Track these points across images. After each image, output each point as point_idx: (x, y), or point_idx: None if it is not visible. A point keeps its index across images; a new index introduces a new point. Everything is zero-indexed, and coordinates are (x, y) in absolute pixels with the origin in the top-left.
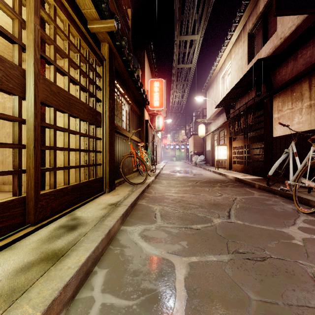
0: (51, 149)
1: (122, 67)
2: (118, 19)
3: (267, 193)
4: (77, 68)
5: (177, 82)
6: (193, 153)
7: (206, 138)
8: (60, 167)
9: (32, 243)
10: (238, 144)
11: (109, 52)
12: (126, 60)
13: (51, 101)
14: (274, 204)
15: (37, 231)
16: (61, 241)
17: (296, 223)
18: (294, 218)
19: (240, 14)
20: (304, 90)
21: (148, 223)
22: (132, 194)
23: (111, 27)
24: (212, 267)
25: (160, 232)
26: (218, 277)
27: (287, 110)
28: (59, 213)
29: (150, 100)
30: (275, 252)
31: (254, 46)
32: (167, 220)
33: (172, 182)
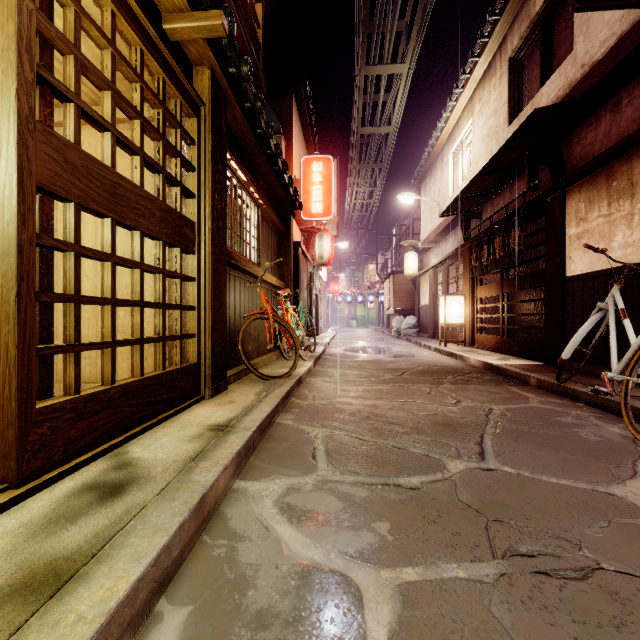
0: (68, 302)
1: (243, 125)
2: (231, 13)
3: (558, 398)
4: (135, 117)
5: (361, 165)
6: (392, 312)
7: (420, 279)
8: (91, 343)
9: (2, 536)
10: (489, 292)
11: (213, 89)
12: (251, 110)
13: (66, 186)
14: (579, 425)
15: (25, 501)
16: (77, 530)
17: (638, 472)
18: (631, 460)
19: (494, 17)
20: (638, 174)
21: (297, 472)
22: (262, 402)
23: (215, 29)
24: (457, 598)
25: (325, 495)
26: (477, 633)
27: (599, 219)
28: (89, 452)
29: (305, 200)
30: (607, 552)
31: (523, 85)
32: (340, 464)
33: (351, 372)
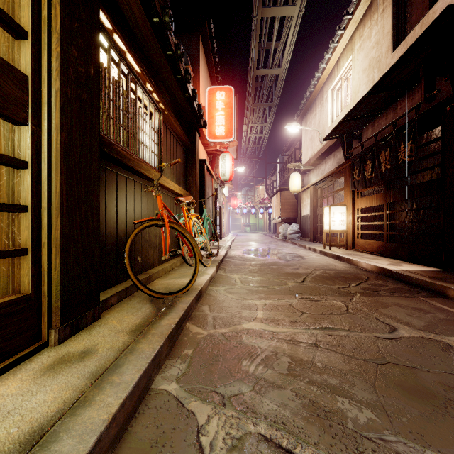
0: None
1: None
2: None
3: None
4: None
5: (255, 104)
6: (279, 221)
7: (302, 195)
8: None
9: None
10: (371, 203)
11: None
12: None
13: None
14: None
15: None
16: None
17: None
18: None
19: None
20: None
21: None
22: (132, 353)
23: None
24: None
25: None
26: None
27: None
28: None
29: (209, 124)
30: None
31: (407, 13)
32: None
33: (252, 279)
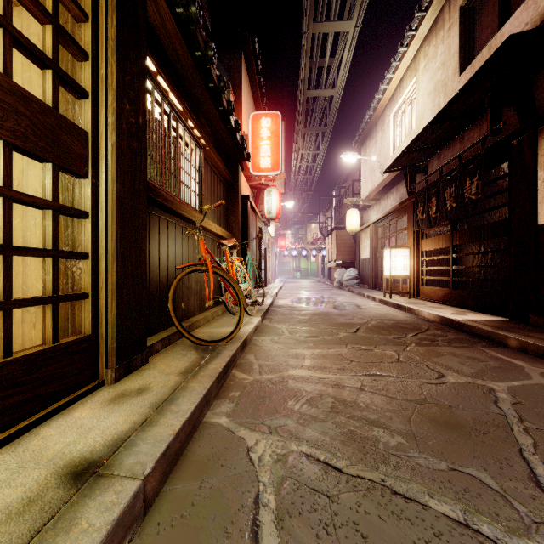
0: None
1: (175, 36)
2: None
3: None
4: None
5: (306, 129)
6: (335, 265)
7: (360, 235)
8: None
9: None
10: (436, 245)
11: None
12: (184, 16)
13: None
14: None
15: None
16: None
17: None
18: None
19: None
20: None
21: None
22: (185, 390)
23: None
24: None
25: None
26: None
27: None
28: None
29: (253, 155)
30: None
31: (475, 33)
32: None
33: (301, 329)
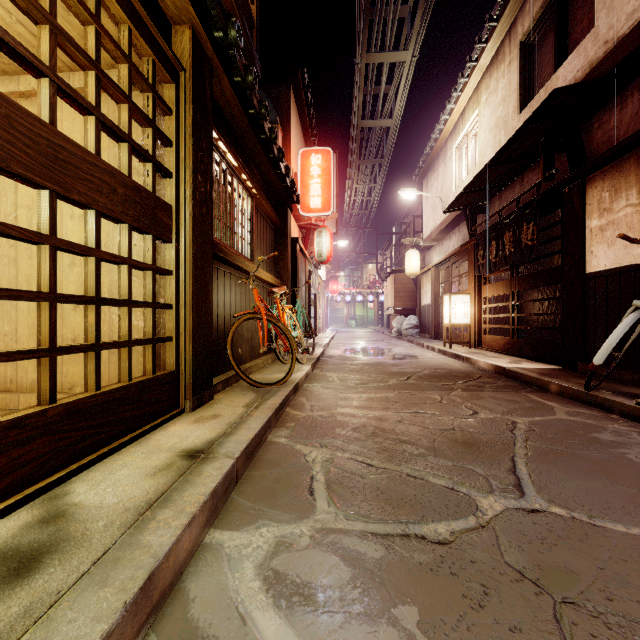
0: None
1: (233, 102)
2: None
3: (587, 408)
4: (88, 66)
5: (361, 161)
6: (393, 312)
7: (421, 278)
8: (16, 352)
9: None
10: (497, 291)
11: (194, 52)
12: (241, 85)
13: None
14: (623, 444)
15: None
16: None
17: None
18: None
19: None
20: None
21: (290, 515)
22: (251, 416)
23: None
24: None
25: (325, 555)
26: None
27: (626, 208)
28: (10, 497)
29: (303, 194)
30: None
31: (535, 70)
32: (345, 502)
33: (352, 377)
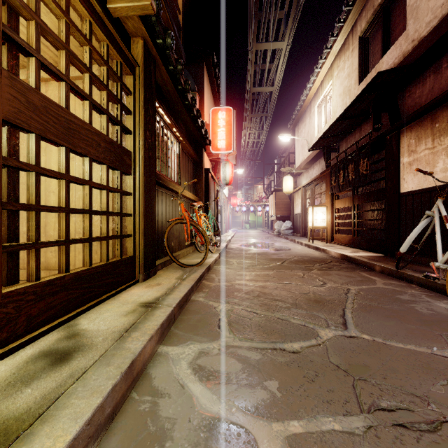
0: (29, 210)
1: (168, 82)
2: None
3: (397, 281)
4: (85, 71)
5: (252, 114)
6: (275, 218)
7: (294, 195)
8: (49, 242)
9: None
10: (344, 204)
11: (145, 54)
12: (173, 71)
13: (28, 121)
14: (415, 301)
15: None
16: (29, 392)
17: None
18: None
19: (348, 8)
20: None
21: (207, 338)
22: (181, 284)
23: (146, 8)
24: None
25: (227, 358)
26: None
27: (425, 150)
28: (47, 325)
29: (213, 138)
30: None
31: (369, 56)
32: (239, 332)
33: (246, 262)
